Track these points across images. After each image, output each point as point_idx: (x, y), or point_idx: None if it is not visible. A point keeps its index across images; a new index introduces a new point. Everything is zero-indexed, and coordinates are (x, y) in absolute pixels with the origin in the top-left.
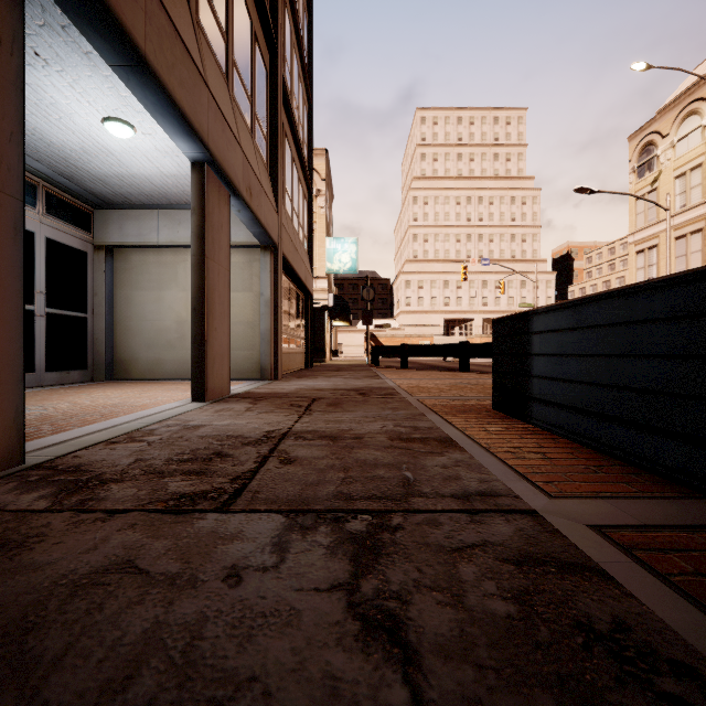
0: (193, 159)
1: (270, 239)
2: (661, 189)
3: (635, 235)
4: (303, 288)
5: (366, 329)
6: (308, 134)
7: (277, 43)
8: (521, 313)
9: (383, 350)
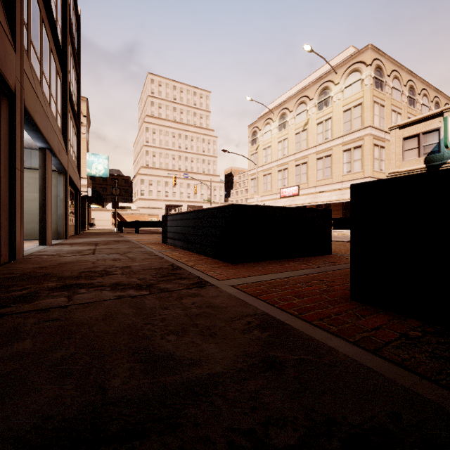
0: (41, 147)
1: (65, 169)
2: (259, 153)
3: (251, 171)
4: (76, 188)
5: (115, 211)
6: (77, 95)
7: (67, 69)
8: (166, 215)
9: (125, 223)
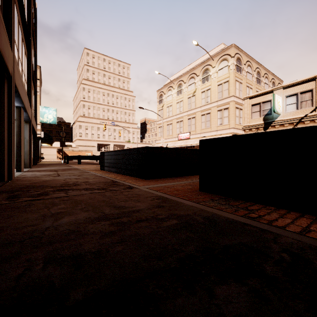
0: (17, 106)
1: (30, 120)
2: (164, 109)
3: (158, 122)
4: (34, 132)
5: (62, 148)
6: (34, 65)
7: (31, 50)
8: (103, 152)
9: (70, 157)
